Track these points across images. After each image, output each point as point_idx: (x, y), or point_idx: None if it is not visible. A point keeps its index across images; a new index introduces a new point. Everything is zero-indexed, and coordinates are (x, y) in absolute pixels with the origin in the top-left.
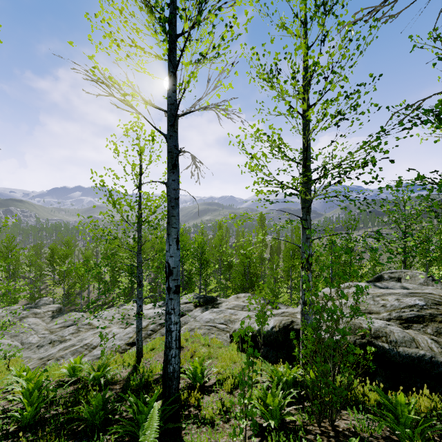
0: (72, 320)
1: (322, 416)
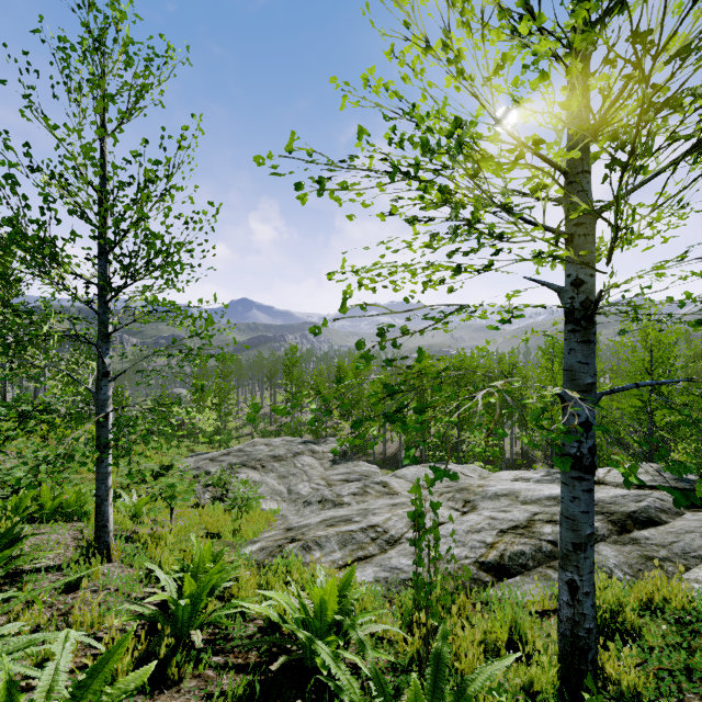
0: (358, 472)
1: None
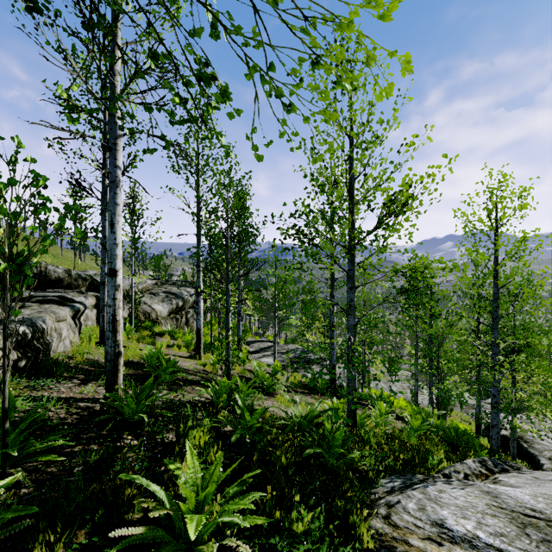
0: None
1: None
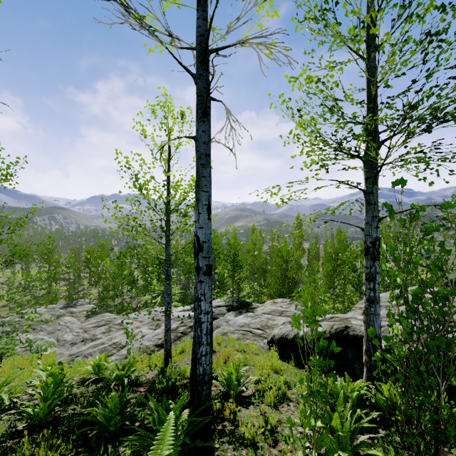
0: (105, 320)
1: (421, 454)
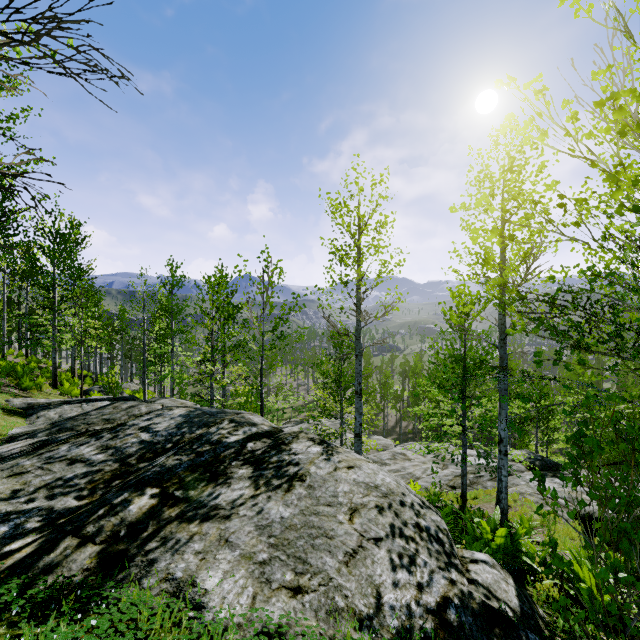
0: (381, 444)
1: None
